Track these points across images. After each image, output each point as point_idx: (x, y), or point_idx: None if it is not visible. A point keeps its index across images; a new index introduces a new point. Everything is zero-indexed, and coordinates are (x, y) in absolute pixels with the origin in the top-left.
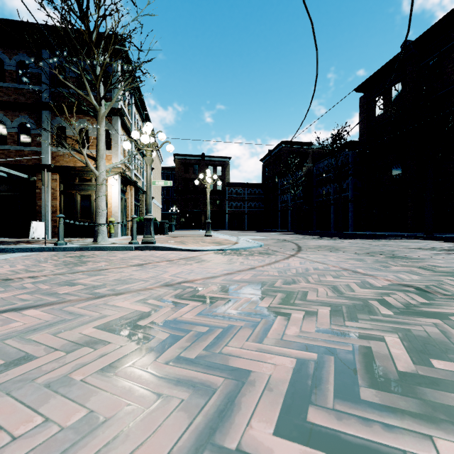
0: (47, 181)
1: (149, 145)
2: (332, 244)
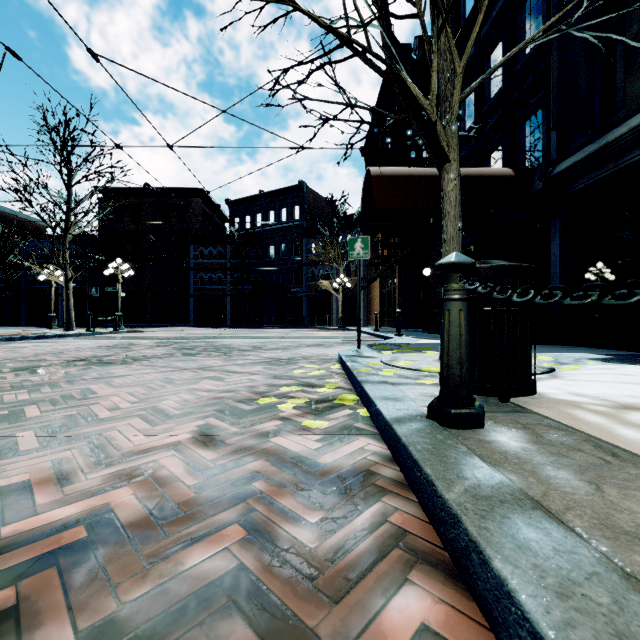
0: (90, 292)
1: (121, 272)
2: (166, 329)
